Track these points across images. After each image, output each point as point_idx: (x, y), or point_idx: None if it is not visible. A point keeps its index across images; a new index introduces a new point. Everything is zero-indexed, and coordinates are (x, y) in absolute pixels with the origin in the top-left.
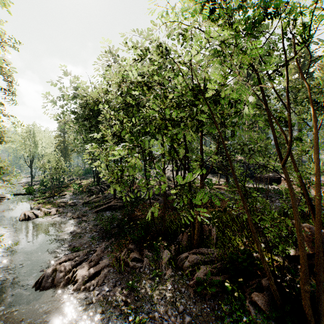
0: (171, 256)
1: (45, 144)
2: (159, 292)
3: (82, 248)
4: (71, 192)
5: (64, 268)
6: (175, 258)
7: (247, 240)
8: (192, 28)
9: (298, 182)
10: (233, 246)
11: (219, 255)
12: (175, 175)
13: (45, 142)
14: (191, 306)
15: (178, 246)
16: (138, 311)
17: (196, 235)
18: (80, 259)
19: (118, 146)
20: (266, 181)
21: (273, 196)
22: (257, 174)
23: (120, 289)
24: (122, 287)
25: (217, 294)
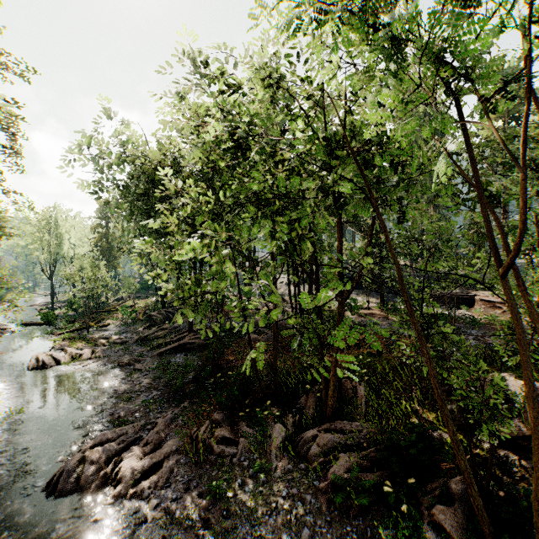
0: (287, 435)
1: (75, 239)
2: (265, 502)
3: (133, 419)
4: (118, 321)
5: (98, 456)
6: (294, 438)
7: (420, 406)
8: (328, 14)
9: (504, 304)
10: (396, 417)
11: (372, 435)
12: (294, 293)
13: (76, 236)
14: (322, 529)
15: (300, 416)
16: (228, 538)
17: (330, 399)
18: (128, 439)
19: (191, 240)
20: (448, 303)
21: (463, 328)
22: (434, 291)
23: (196, 496)
24: (201, 491)
25: (370, 506)
